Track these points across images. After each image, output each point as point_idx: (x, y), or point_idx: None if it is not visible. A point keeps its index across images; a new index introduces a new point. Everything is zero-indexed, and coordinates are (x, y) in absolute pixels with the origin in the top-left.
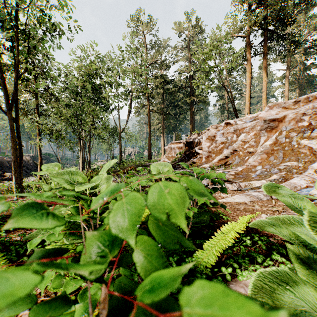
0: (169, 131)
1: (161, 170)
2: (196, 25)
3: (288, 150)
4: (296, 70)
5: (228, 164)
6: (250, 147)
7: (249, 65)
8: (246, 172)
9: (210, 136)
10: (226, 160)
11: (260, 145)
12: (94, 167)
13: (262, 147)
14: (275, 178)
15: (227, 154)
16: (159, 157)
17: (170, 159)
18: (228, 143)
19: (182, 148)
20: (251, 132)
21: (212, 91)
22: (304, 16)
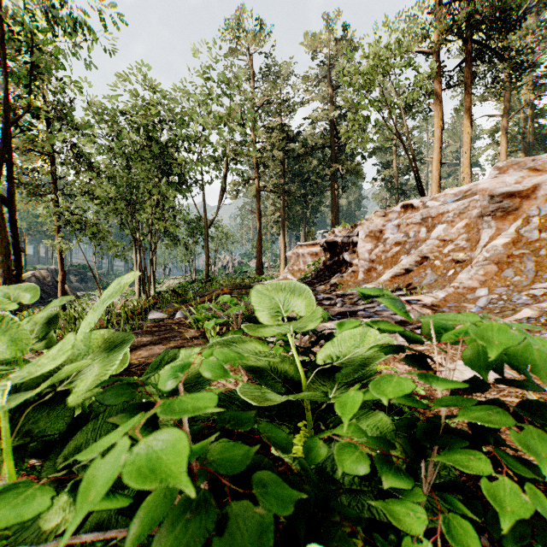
0: (294, 226)
1: (284, 305)
2: (342, 36)
3: (546, 255)
4: (520, 117)
5: (412, 284)
6: (458, 250)
7: (439, 104)
8: (455, 301)
9: (372, 231)
10: (406, 276)
11: (482, 246)
12: (163, 288)
13: (487, 251)
14: (528, 316)
15: (409, 264)
16: (276, 272)
17: (296, 275)
18: (409, 245)
19: (317, 255)
20: (458, 221)
21: (369, 155)
22: (535, 18)
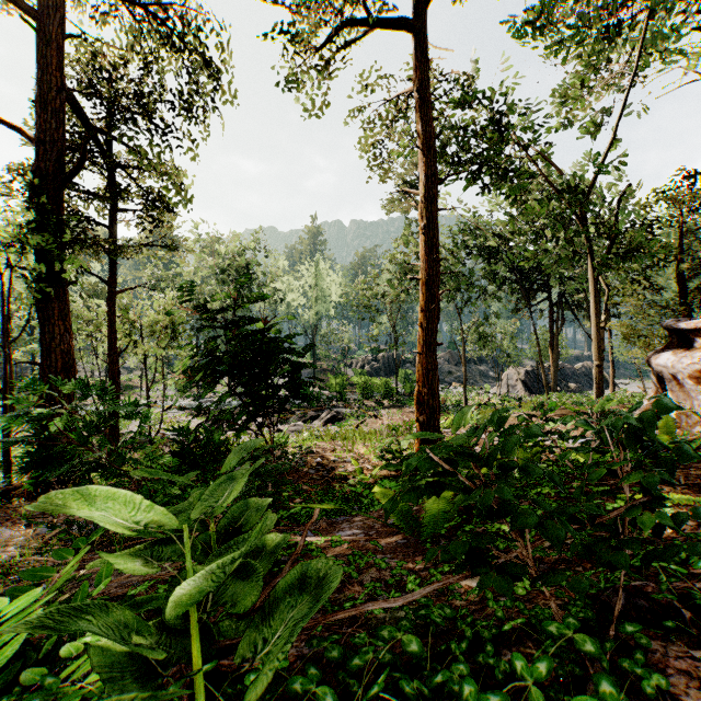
0: None
1: None
2: None
3: None
4: None
5: None
6: None
7: None
8: None
9: None
10: None
11: None
12: None
13: None
14: None
15: None
16: None
17: None
18: None
19: None
20: None
21: None
22: None
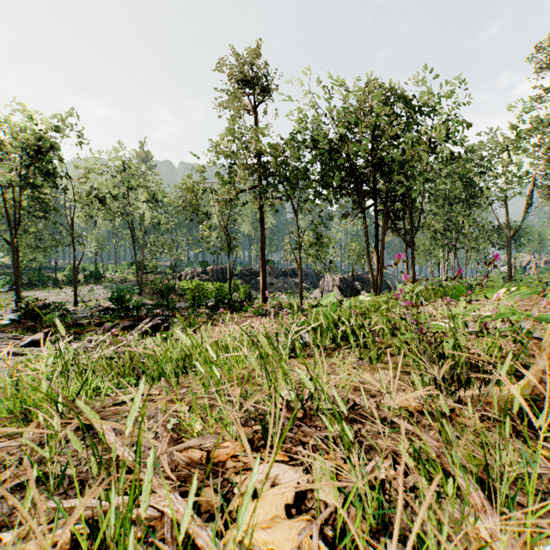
0: None
1: None
2: None
3: None
4: None
5: None
6: None
7: None
8: None
9: None
10: None
11: None
12: None
13: None
14: None
15: None
16: None
17: None
18: None
19: None
20: None
21: None
22: None
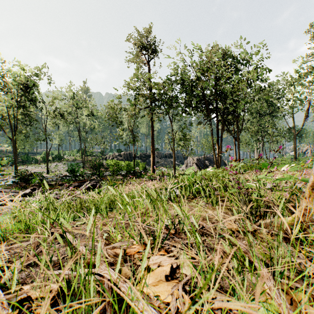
0: None
1: None
2: None
3: None
4: None
5: None
6: None
7: None
8: None
9: None
10: None
11: None
12: None
13: None
14: None
15: None
16: None
17: None
18: None
19: None
20: None
21: None
22: None
